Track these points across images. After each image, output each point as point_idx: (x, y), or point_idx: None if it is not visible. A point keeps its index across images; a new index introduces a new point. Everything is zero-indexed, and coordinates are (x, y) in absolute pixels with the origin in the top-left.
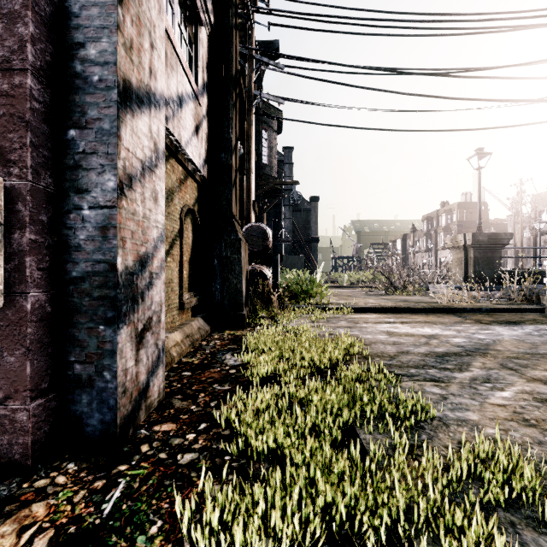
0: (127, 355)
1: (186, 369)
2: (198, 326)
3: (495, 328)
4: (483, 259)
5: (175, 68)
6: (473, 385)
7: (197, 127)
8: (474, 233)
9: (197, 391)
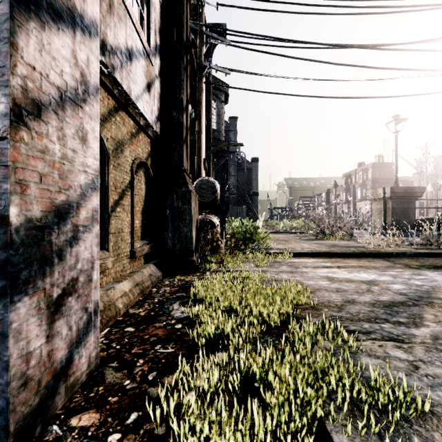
0: (31, 333)
1: (130, 323)
2: (150, 272)
3: (426, 273)
4: (400, 209)
5: (124, 20)
6: (438, 346)
7: (149, 85)
8: (392, 187)
9: (135, 356)
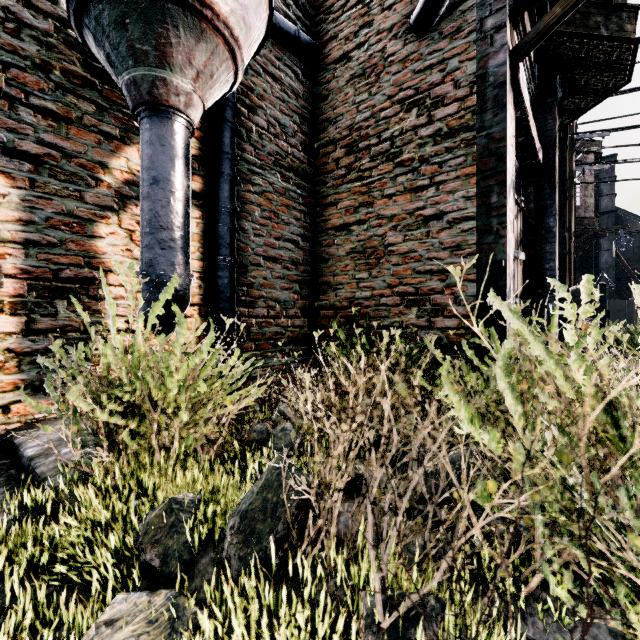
0: None
1: None
2: None
3: None
4: None
5: None
6: None
7: None
8: None
9: None
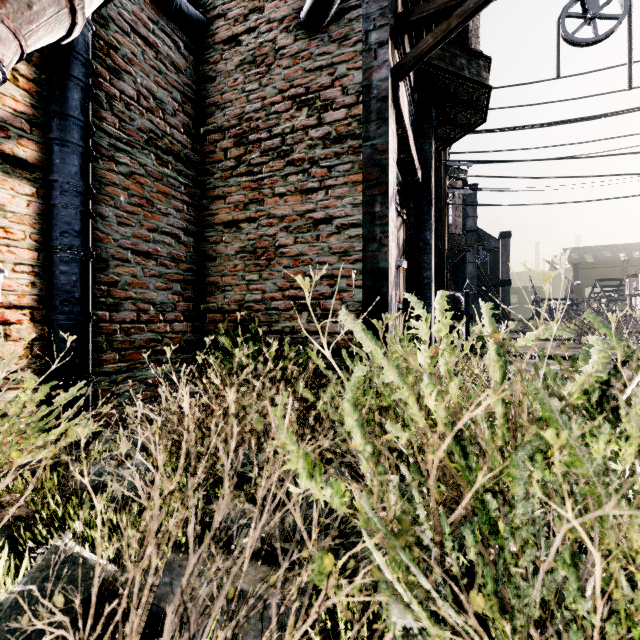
0: None
1: None
2: None
3: None
4: None
5: None
6: None
7: None
8: None
9: None
